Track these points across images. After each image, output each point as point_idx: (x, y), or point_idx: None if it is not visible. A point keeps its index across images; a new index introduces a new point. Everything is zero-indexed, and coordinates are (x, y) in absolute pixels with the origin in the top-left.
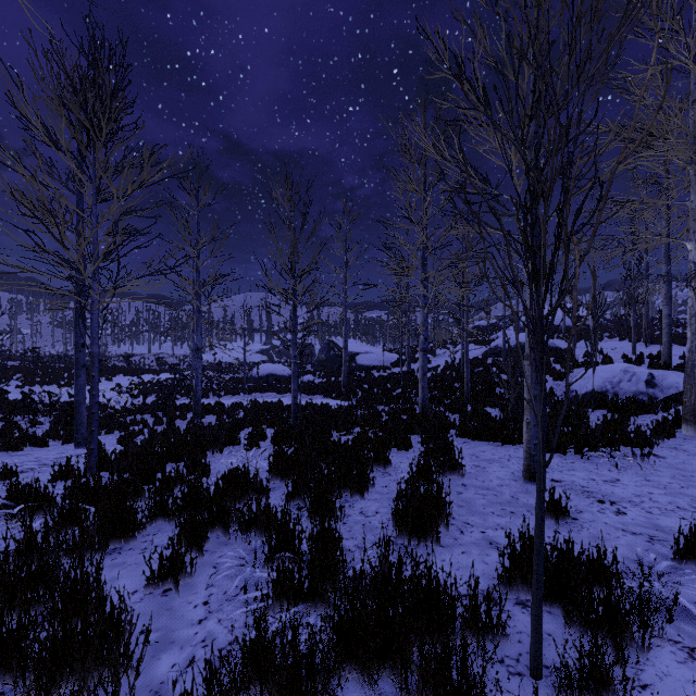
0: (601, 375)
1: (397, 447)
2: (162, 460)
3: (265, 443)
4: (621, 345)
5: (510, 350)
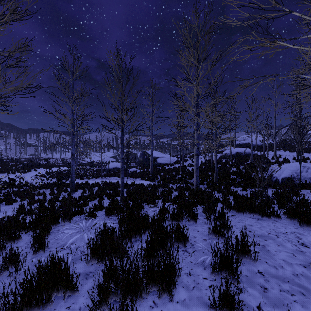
0: (290, 168)
1: (188, 220)
2: (18, 233)
3: (102, 212)
4: (286, 153)
5: (233, 156)
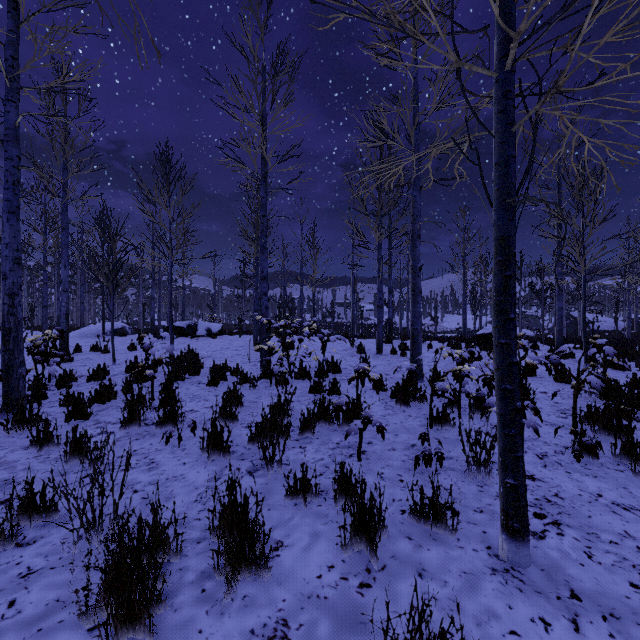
0: None
1: None
2: None
3: None
4: None
5: None
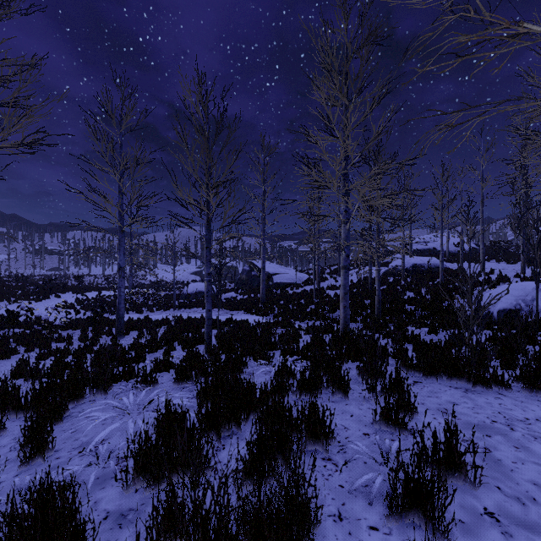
0: (513, 293)
1: (332, 393)
2: None
3: (169, 374)
4: (502, 266)
5: (407, 270)
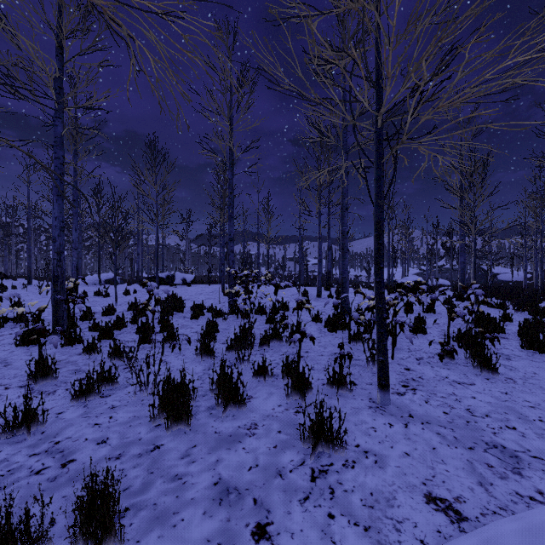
0: None
1: None
2: None
3: None
4: None
5: None
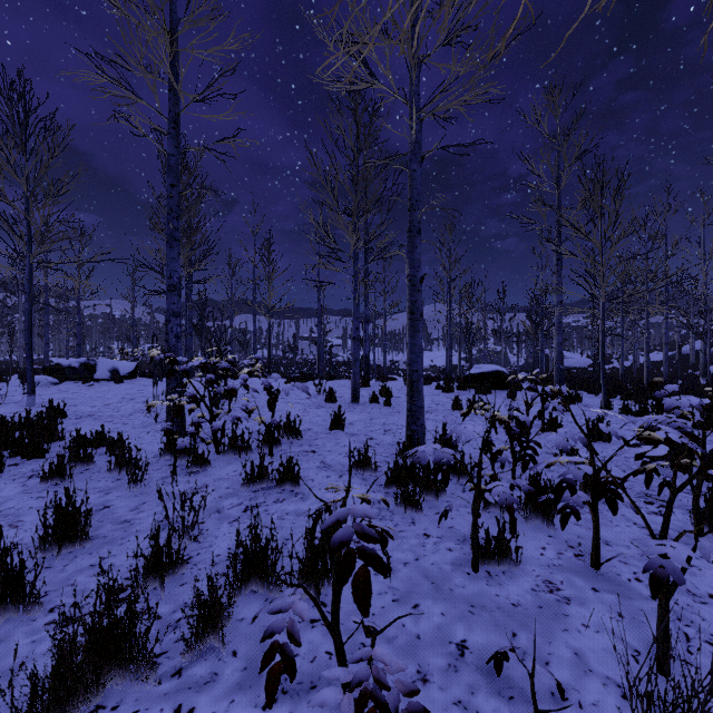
0: None
1: None
2: None
3: None
4: None
5: (687, 356)
